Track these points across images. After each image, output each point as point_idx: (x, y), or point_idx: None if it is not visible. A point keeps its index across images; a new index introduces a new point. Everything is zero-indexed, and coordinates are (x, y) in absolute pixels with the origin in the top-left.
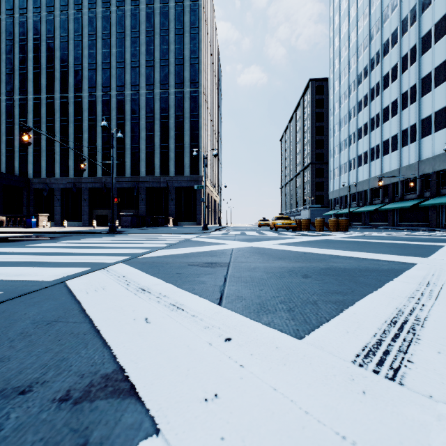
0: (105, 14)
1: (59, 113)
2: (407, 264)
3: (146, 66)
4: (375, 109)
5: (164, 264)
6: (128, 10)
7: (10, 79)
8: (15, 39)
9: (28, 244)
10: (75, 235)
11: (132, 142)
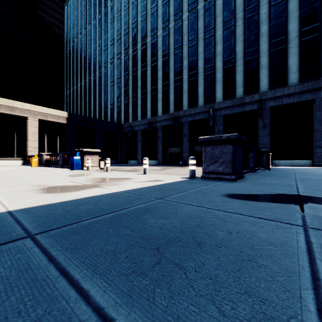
0: None
1: (140, 61)
2: None
3: None
4: None
5: None
6: None
7: (112, 48)
8: (115, 16)
9: None
10: None
11: (206, 63)
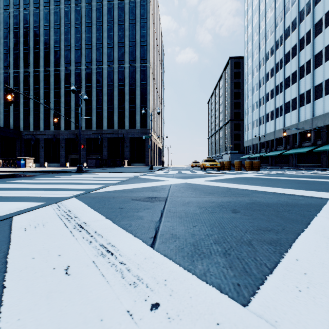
0: (77, 9)
1: (43, 82)
2: (320, 199)
3: (108, 47)
4: (279, 78)
5: (110, 198)
6: (94, 6)
7: (7, 57)
8: (10, 27)
9: (9, 180)
10: (51, 173)
11: (97, 104)
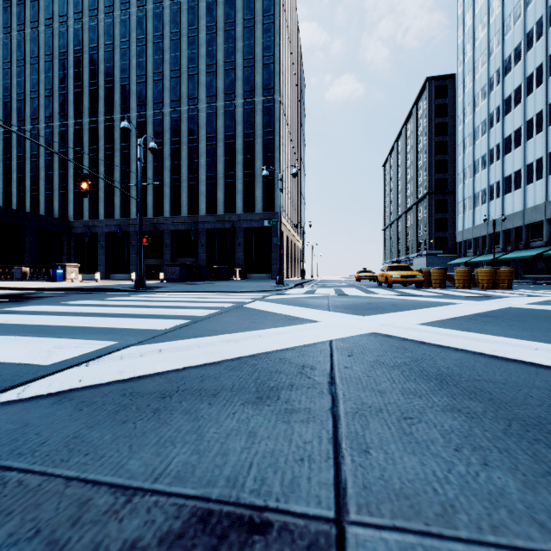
0: (157, 12)
1: (103, 140)
2: None
3: (207, 72)
4: (535, 105)
5: None
6: (184, 3)
7: (49, 102)
8: (55, 54)
9: None
10: (82, 293)
11: (190, 172)
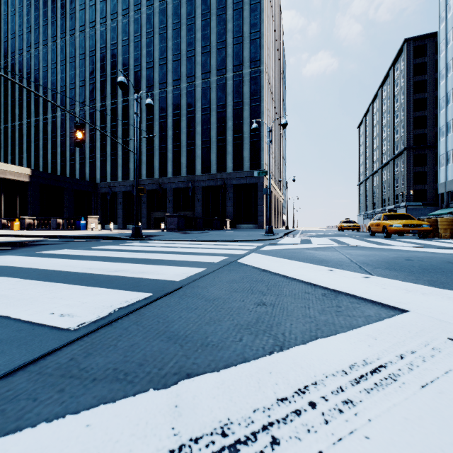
0: (162, 8)
1: (121, 117)
2: None
3: (202, 53)
4: None
5: None
6: None
7: (83, 91)
8: (86, 52)
9: None
10: (83, 241)
11: (188, 138)
